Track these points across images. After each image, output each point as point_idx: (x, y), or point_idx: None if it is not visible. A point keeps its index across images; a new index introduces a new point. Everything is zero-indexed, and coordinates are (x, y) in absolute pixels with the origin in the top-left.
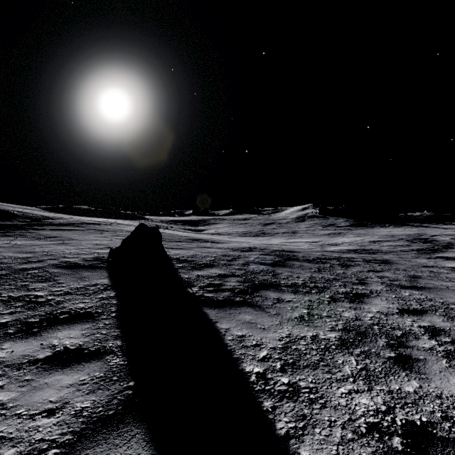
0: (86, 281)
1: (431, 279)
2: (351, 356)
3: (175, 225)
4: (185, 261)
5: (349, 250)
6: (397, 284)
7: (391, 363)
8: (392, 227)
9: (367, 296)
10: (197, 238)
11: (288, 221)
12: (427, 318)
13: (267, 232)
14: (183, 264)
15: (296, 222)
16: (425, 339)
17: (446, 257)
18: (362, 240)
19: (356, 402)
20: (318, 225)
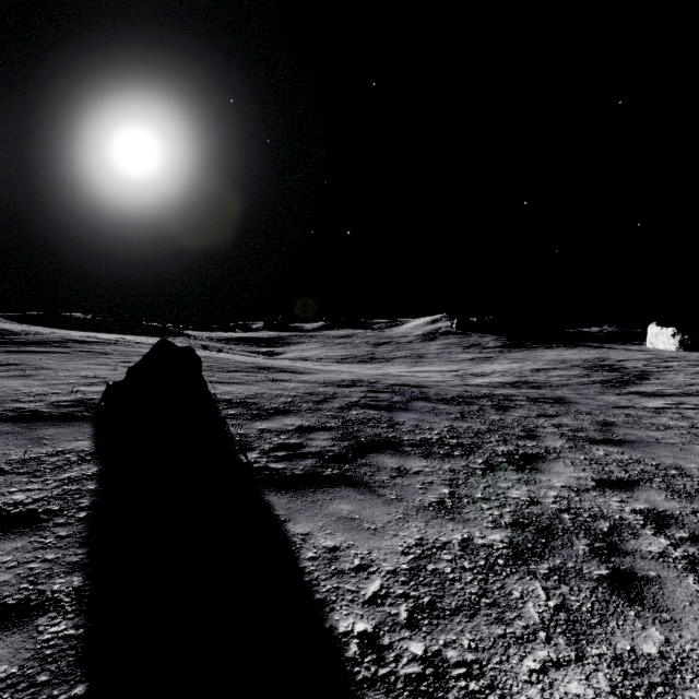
0: (46, 445)
1: (630, 427)
2: (535, 580)
3: (235, 345)
4: (242, 404)
5: (503, 383)
6: (584, 436)
7: (605, 591)
8: (561, 349)
9: (543, 458)
10: (268, 366)
11: (411, 339)
12: (642, 494)
13: (380, 356)
14: (237, 410)
15: (422, 342)
16: (649, 535)
17: (643, 393)
18: (520, 368)
19: (560, 692)
20: (456, 345)
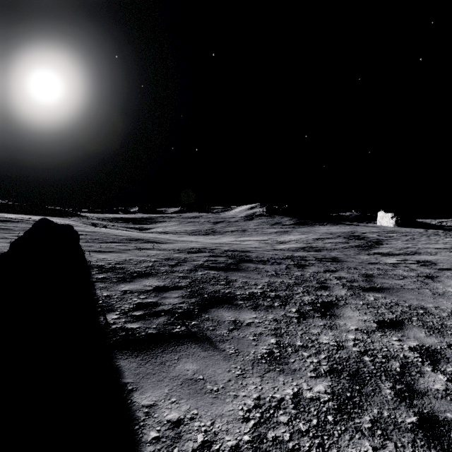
0: None
1: (383, 278)
2: (363, 438)
3: (117, 223)
4: (112, 269)
5: (298, 248)
6: (357, 285)
7: (423, 443)
8: (329, 226)
9: (336, 305)
10: (138, 238)
11: (237, 219)
12: (410, 332)
13: (217, 230)
14: (107, 275)
15: (245, 221)
16: (430, 372)
17: (382, 253)
18: (306, 238)
19: None
20: (266, 223)
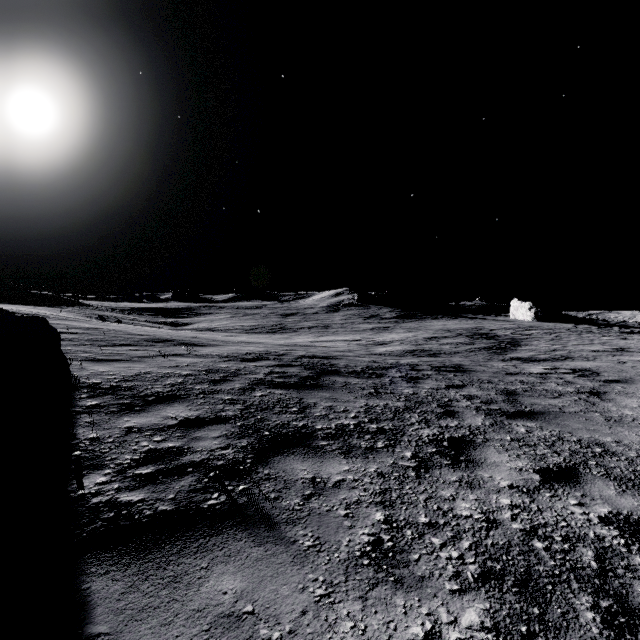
0: None
1: (531, 396)
2: None
3: (139, 315)
4: (112, 390)
5: (404, 352)
6: (497, 409)
7: None
8: (445, 320)
9: (472, 442)
10: (165, 338)
11: (317, 311)
12: (592, 488)
13: (288, 326)
14: (102, 400)
15: (327, 313)
16: None
17: (522, 358)
18: (415, 337)
19: None
20: (358, 316)
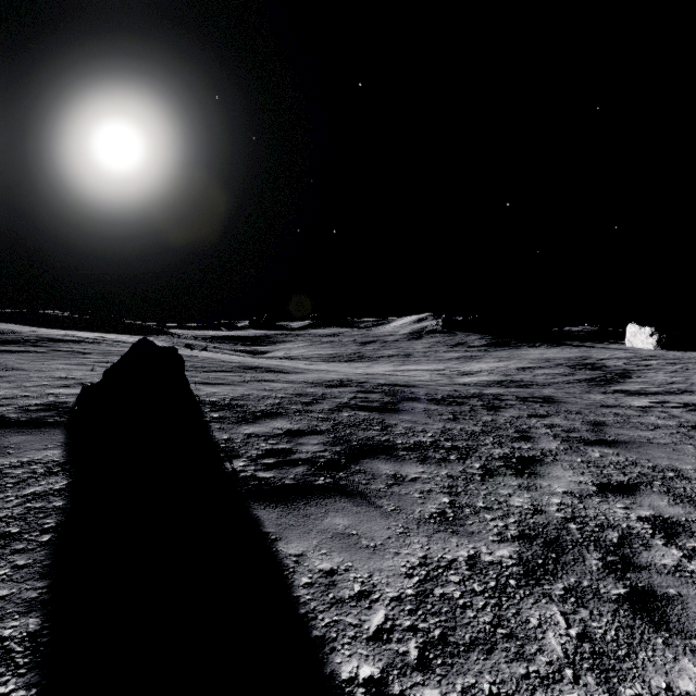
0: (10, 455)
1: (621, 427)
2: (551, 603)
3: (220, 343)
4: (228, 406)
5: (491, 382)
6: (577, 437)
7: (627, 614)
8: (544, 348)
9: (540, 461)
10: (254, 365)
11: (397, 338)
12: (644, 499)
13: (367, 354)
14: (223, 413)
15: (409, 340)
16: (660, 546)
17: (628, 391)
18: (506, 367)
19: None
20: (442, 344)
